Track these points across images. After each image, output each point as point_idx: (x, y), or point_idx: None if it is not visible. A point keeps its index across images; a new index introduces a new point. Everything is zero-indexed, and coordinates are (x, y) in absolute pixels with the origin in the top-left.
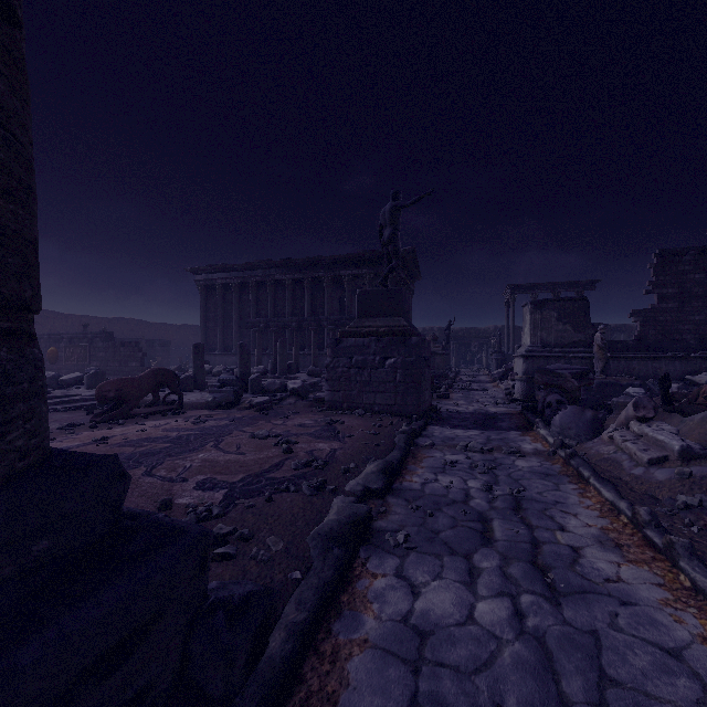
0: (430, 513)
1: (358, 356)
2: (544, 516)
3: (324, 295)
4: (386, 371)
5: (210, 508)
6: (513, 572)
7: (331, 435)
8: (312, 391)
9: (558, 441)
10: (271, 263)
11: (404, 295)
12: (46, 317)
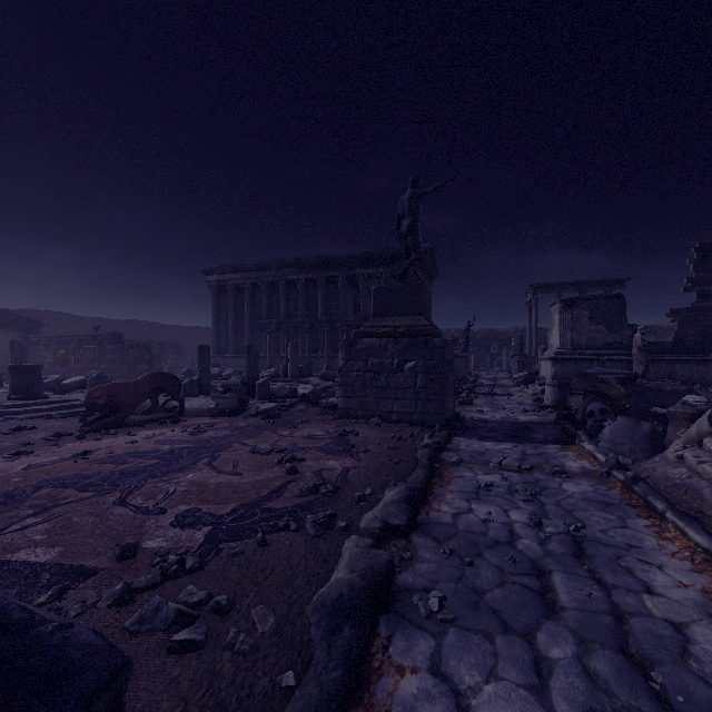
0: (468, 561)
1: (374, 359)
2: (618, 568)
3: (338, 295)
4: (405, 376)
5: (183, 558)
6: (598, 668)
7: (344, 450)
8: (324, 396)
9: (612, 460)
10: (283, 263)
11: (425, 291)
12: (60, 319)
